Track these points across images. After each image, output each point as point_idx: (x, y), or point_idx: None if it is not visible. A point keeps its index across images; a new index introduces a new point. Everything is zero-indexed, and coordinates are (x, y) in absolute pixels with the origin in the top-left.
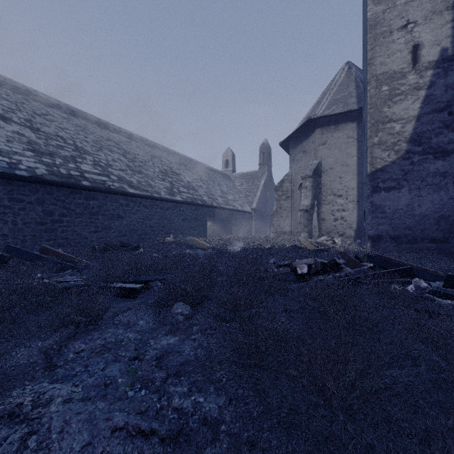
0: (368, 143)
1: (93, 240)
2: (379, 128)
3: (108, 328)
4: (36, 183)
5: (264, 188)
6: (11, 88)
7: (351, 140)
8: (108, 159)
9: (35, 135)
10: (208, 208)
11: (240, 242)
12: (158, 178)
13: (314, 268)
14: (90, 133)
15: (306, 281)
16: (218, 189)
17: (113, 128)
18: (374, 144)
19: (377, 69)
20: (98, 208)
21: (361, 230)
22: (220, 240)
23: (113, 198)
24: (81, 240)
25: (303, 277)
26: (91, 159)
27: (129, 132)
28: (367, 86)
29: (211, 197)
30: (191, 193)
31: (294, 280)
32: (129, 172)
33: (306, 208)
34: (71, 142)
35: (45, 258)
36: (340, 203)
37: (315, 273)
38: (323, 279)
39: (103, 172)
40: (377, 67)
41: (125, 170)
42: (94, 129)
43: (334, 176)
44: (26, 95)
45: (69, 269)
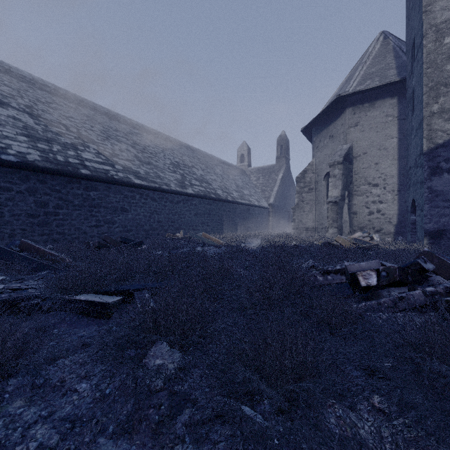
0: (424, 113)
1: (93, 236)
2: (441, 91)
3: (15, 397)
4: (27, 170)
5: (282, 182)
6: (17, 76)
7: (390, 119)
8: (114, 148)
9: (34, 121)
10: (223, 202)
11: (257, 240)
12: (168, 170)
13: (386, 277)
14: (98, 123)
15: (371, 298)
16: (233, 183)
17: (123, 119)
18: (433, 113)
19: (437, 16)
20: (100, 200)
21: (403, 226)
22: (235, 236)
23: (116, 189)
24: (79, 235)
25: (366, 290)
26: (94, 147)
27: (140, 124)
28: (423, 40)
29: (225, 191)
30: (204, 186)
31: (349, 294)
32: (137, 162)
33: (335, 200)
34: (74, 130)
35: (20, 256)
36: (376, 193)
37: (387, 285)
38: (407, 297)
39: (107, 161)
40: (436, 14)
41: (133, 160)
42: (103, 120)
43: (368, 163)
44: (32, 84)
45: (46, 269)
